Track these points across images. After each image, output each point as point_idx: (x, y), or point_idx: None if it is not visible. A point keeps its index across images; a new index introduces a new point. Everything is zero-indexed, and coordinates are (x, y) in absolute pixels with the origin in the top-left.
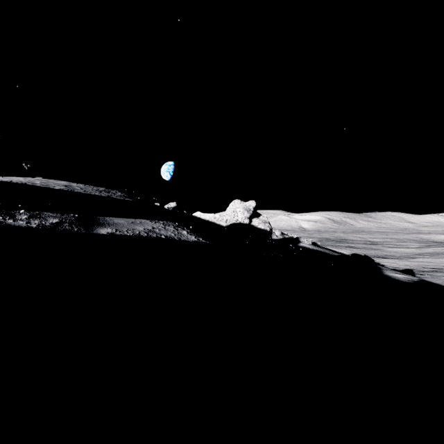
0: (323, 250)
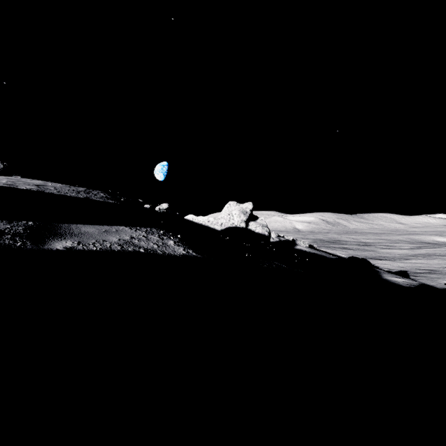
0: (320, 252)
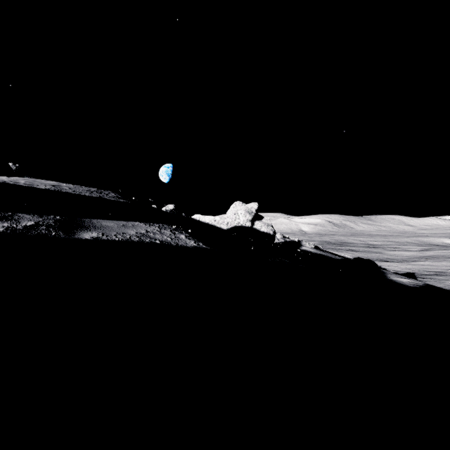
0: (325, 253)
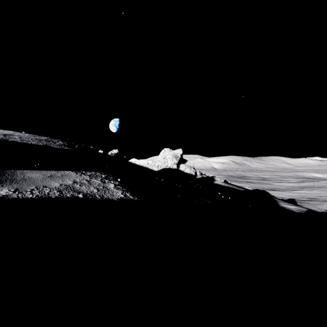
0: (232, 186)
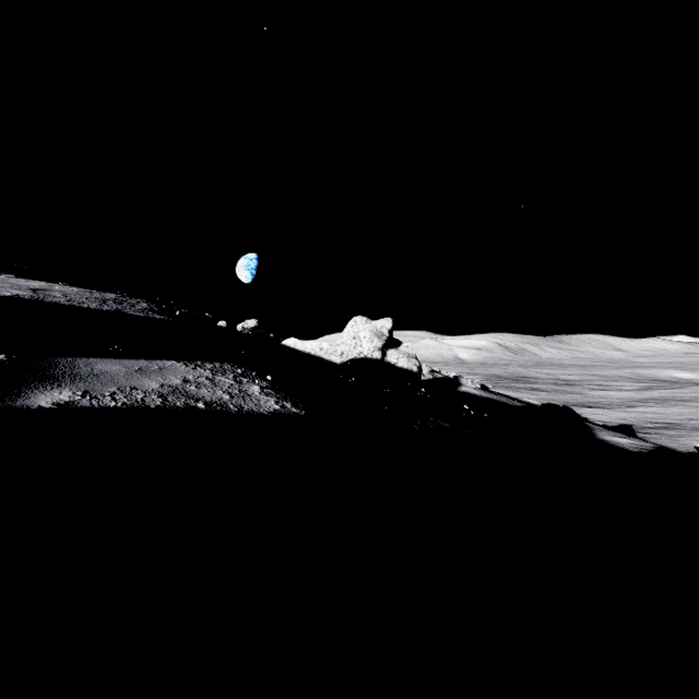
0: (498, 397)
